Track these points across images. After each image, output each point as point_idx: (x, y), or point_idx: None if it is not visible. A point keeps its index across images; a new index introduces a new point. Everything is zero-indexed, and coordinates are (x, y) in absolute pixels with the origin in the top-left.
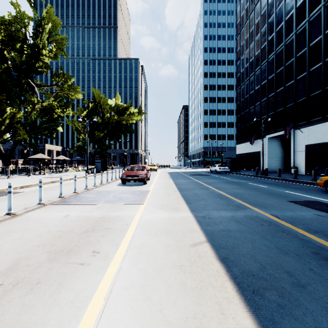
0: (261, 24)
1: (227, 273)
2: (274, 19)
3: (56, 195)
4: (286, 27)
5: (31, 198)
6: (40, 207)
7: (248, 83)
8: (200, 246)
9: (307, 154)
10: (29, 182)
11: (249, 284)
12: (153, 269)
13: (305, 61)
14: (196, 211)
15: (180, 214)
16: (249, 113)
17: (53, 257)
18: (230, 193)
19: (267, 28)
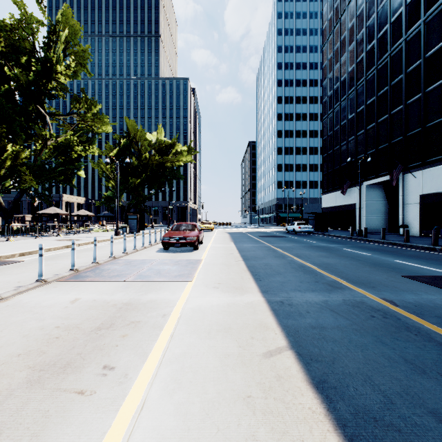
0: (357, 29)
1: (329, 415)
2: (375, 21)
3: (67, 266)
4: (392, 31)
5: (30, 270)
6: (40, 286)
7: (338, 110)
8: (279, 357)
9: (422, 207)
10: (35, 247)
11: (371, 440)
12: (200, 404)
13: (419, 78)
14: (269, 293)
15: (246, 299)
16: (340, 151)
17: (36, 377)
18: (318, 264)
19: (365, 34)
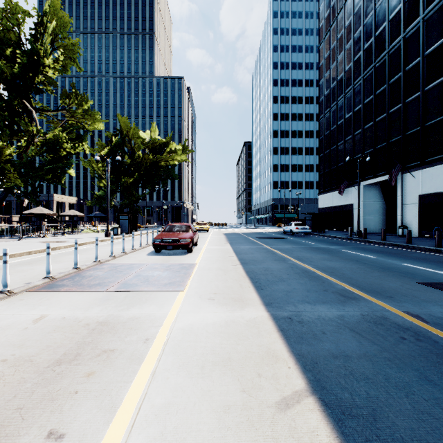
0: (354, 27)
1: None
2: (373, 18)
3: (44, 273)
4: (390, 29)
5: None
6: (3, 299)
7: (335, 110)
8: (298, 410)
9: (422, 207)
10: (14, 250)
11: None
12: None
13: (418, 76)
14: (273, 305)
15: (247, 314)
16: (336, 150)
17: None
18: (322, 269)
19: (363, 32)
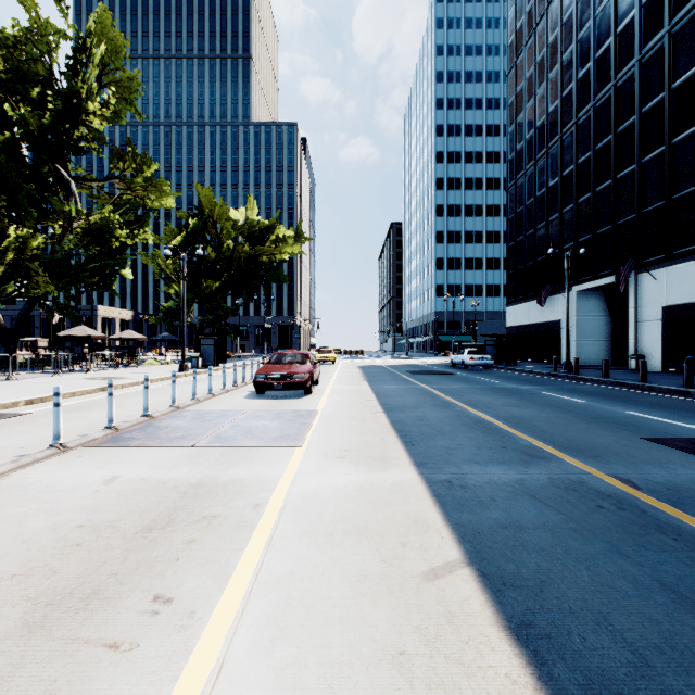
0: (562, 45)
1: (542, 689)
2: (591, 31)
3: (101, 422)
4: (618, 48)
5: (42, 428)
6: (55, 455)
7: (532, 174)
8: (450, 580)
9: (667, 326)
10: (51, 390)
11: None
12: (319, 668)
13: (662, 121)
14: (427, 466)
15: (391, 476)
16: (535, 237)
17: (39, 616)
18: (504, 419)
19: (576, 53)
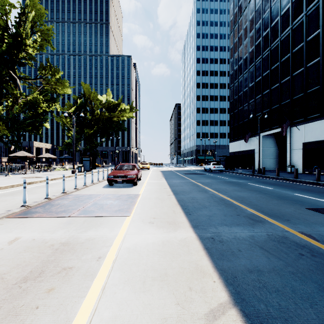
0: (255, 20)
1: None
2: (269, 14)
3: (22, 202)
4: (281, 22)
5: None
6: None
7: (242, 80)
8: (224, 321)
9: (304, 152)
10: (0, 184)
11: None
12: None
13: (302, 56)
14: (199, 227)
15: (179, 235)
16: (243, 110)
17: None
18: (235, 198)
19: (262, 24)
